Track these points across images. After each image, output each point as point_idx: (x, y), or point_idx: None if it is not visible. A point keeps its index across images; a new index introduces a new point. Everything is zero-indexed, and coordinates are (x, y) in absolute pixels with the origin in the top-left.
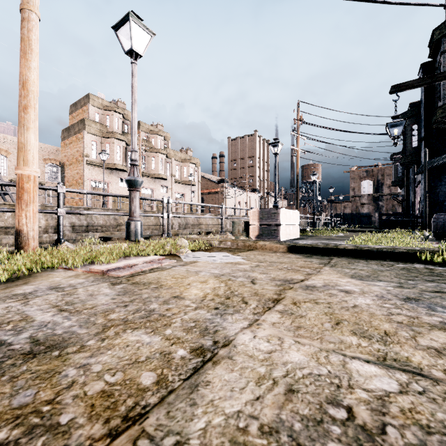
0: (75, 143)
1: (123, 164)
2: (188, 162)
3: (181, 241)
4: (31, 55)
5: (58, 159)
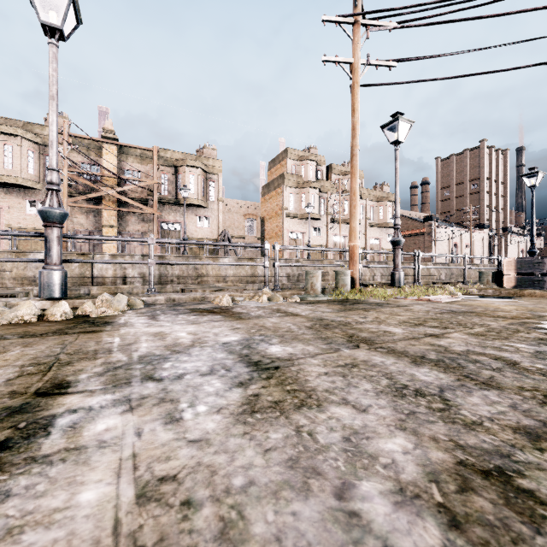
0: (275, 197)
1: (317, 213)
2: (385, 200)
3: (448, 287)
4: (357, 175)
5: (255, 214)
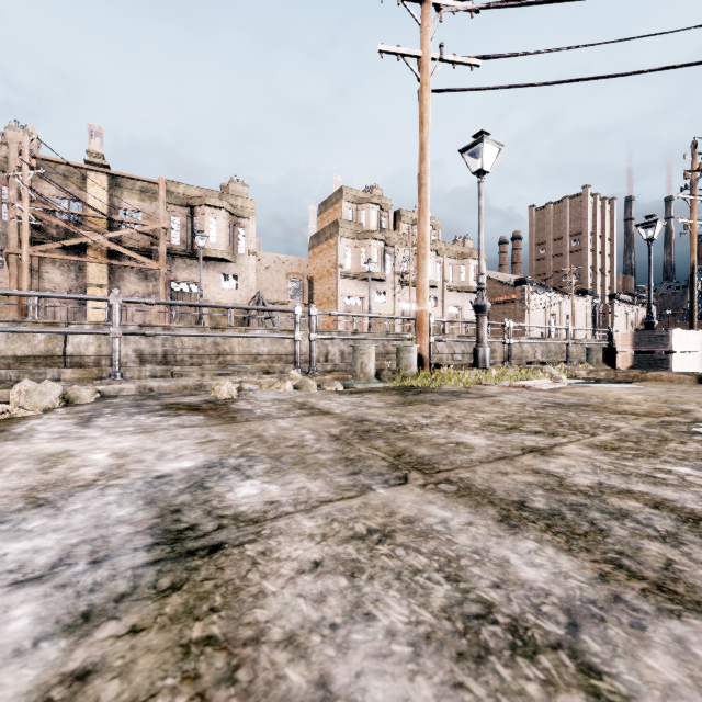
0: (326, 251)
1: (381, 272)
2: (467, 257)
3: (549, 368)
4: (427, 212)
5: (301, 273)
